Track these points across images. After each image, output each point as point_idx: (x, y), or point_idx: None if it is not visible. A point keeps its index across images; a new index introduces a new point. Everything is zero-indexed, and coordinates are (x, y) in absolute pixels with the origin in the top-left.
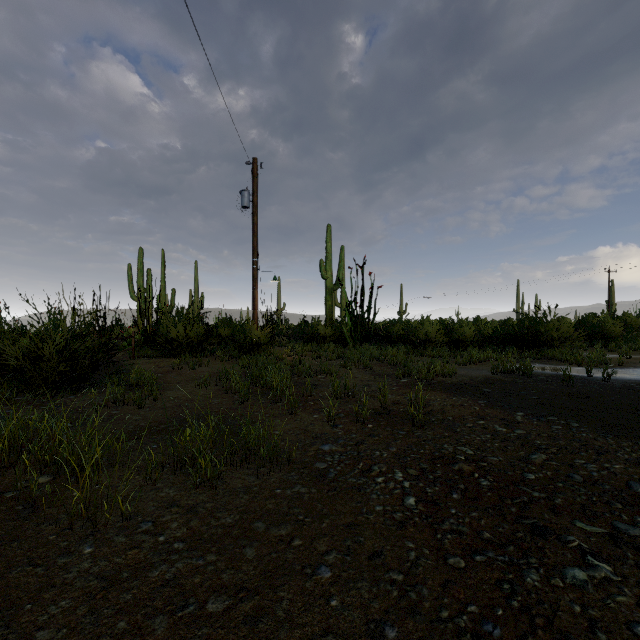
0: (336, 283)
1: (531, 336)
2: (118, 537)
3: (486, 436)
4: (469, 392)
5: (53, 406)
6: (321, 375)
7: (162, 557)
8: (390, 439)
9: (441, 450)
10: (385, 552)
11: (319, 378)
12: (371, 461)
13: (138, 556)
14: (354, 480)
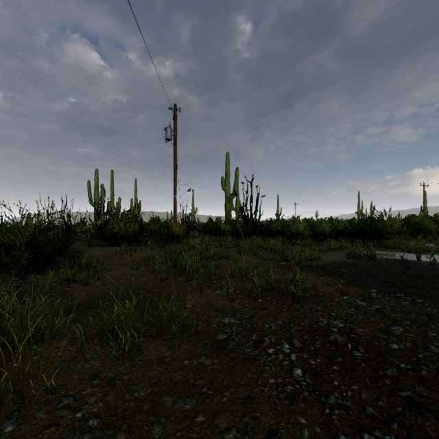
0: (232, 193)
1: (372, 231)
2: (40, 413)
3: (351, 309)
4: (332, 273)
5: (4, 289)
6: (222, 259)
7: (76, 436)
8: (276, 312)
9: (317, 322)
10: (280, 430)
11: (221, 261)
12: (262, 333)
13: (54, 435)
14: (249, 351)
